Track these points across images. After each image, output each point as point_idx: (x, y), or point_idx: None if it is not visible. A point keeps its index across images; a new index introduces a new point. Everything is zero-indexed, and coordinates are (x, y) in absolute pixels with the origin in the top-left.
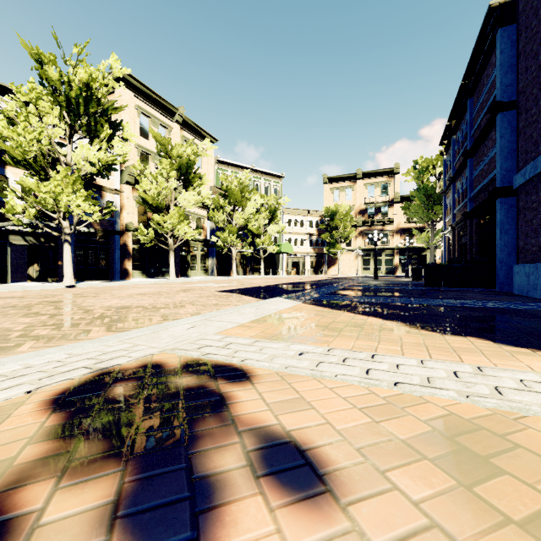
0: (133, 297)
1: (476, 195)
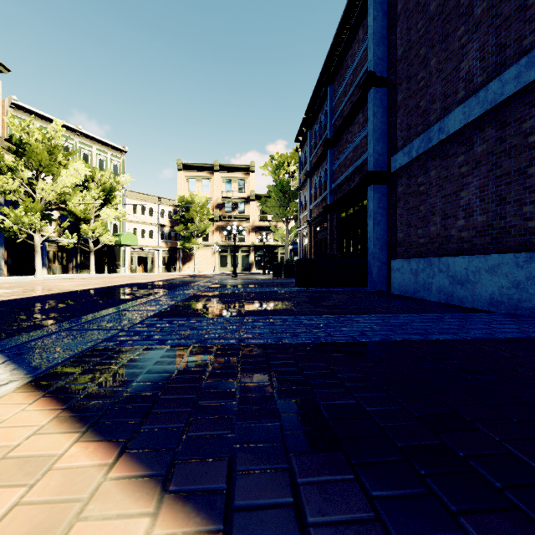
0: None
1: (337, 187)
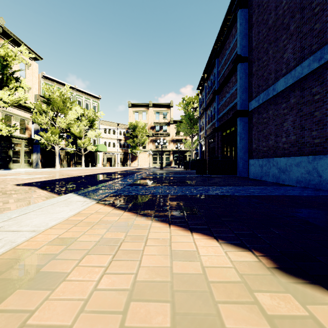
0: None
1: (221, 117)
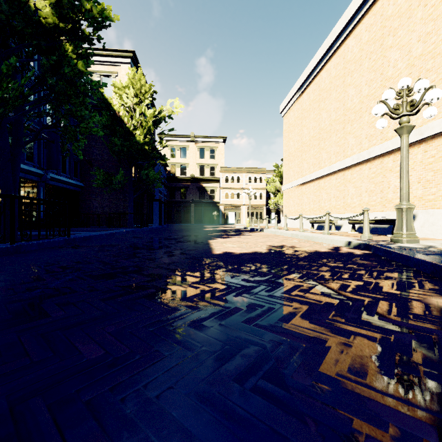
0: None
1: None
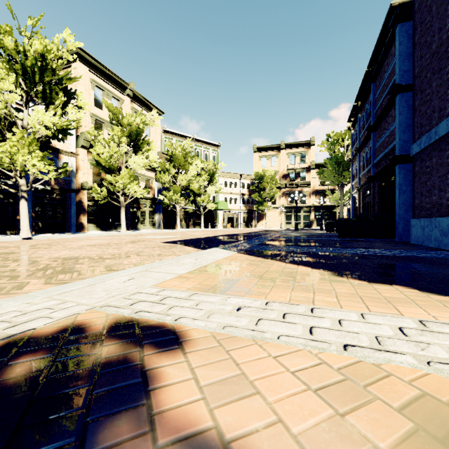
0: (83, 248)
1: (378, 162)
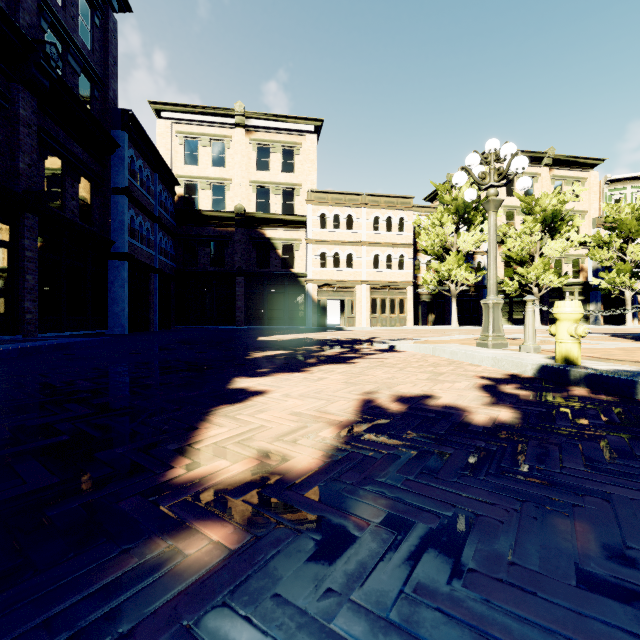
0: None
1: None
